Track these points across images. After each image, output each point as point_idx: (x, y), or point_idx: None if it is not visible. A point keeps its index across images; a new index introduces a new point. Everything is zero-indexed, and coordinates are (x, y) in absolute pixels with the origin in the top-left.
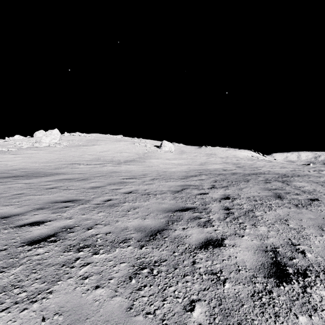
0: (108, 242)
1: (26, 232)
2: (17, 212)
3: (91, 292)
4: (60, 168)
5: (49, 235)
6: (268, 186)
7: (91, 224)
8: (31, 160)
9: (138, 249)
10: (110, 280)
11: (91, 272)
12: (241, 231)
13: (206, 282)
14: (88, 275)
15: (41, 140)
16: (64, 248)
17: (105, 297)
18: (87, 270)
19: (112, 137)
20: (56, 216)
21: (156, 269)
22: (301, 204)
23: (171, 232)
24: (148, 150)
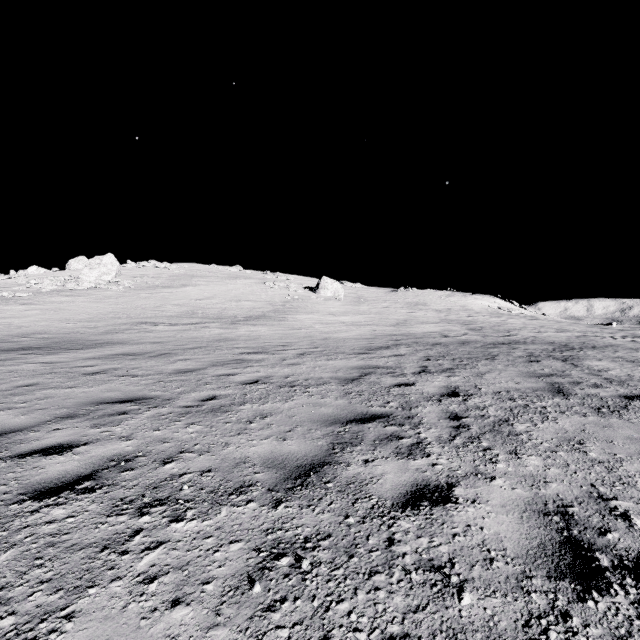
0: (206, 494)
1: (32, 470)
2: (19, 423)
3: (162, 615)
4: (115, 332)
5: (81, 477)
6: (535, 369)
7: (171, 452)
8: (59, 315)
9: (269, 509)
10: (205, 585)
11: (164, 566)
12: (488, 467)
13: (421, 590)
14: (156, 574)
15: (81, 277)
16: (109, 507)
17: (192, 630)
18: (156, 560)
19: (222, 270)
20: (100, 432)
21: (307, 559)
22: (608, 408)
23: (341, 470)
24: (292, 296)
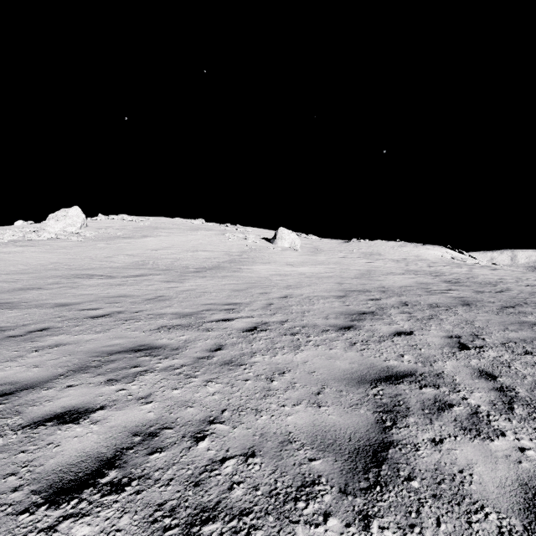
0: None
1: None
2: None
3: None
4: (31, 288)
5: None
6: None
7: None
8: None
9: None
10: None
11: None
12: None
13: None
14: None
15: (46, 228)
16: None
17: None
18: None
19: (185, 222)
20: None
21: None
22: None
23: None
24: (250, 246)
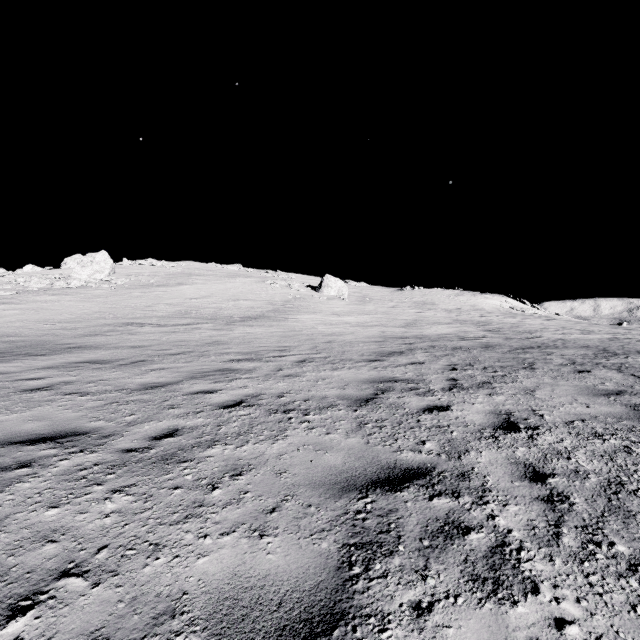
0: None
1: None
2: None
3: None
4: (94, 335)
5: None
6: (593, 383)
7: (44, 573)
8: (39, 315)
9: None
10: None
11: None
12: None
13: None
14: None
15: (72, 275)
16: None
17: None
18: None
19: (221, 268)
20: None
21: None
22: None
23: None
24: (294, 295)
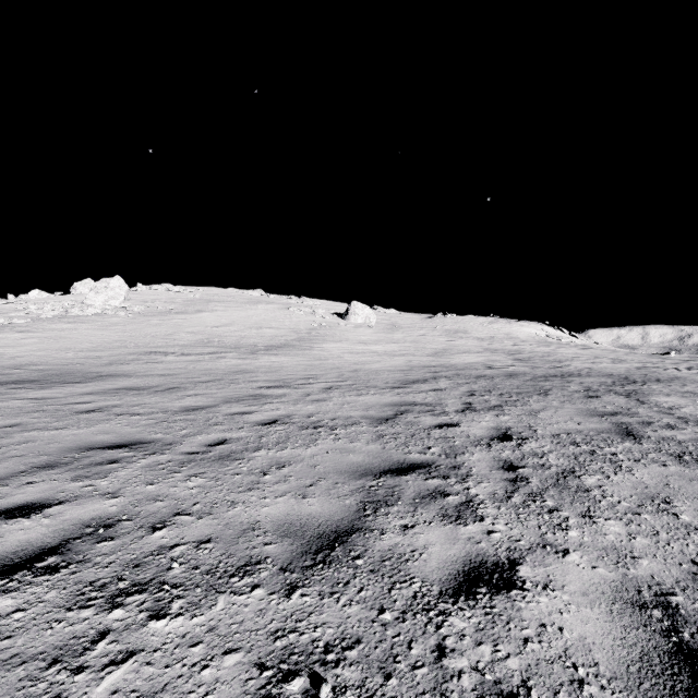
0: (201, 575)
1: None
2: None
3: None
4: (120, 364)
5: (45, 550)
6: (596, 406)
7: (163, 514)
8: (59, 344)
9: (280, 599)
10: None
11: (129, 693)
12: (558, 535)
13: None
14: None
15: (86, 302)
16: (73, 595)
17: None
18: (121, 682)
19: (242, 294)
20: (81, 487)
21: (328, 682)
22: (691, 455)
23: (373, 540)
24: (319, 323)
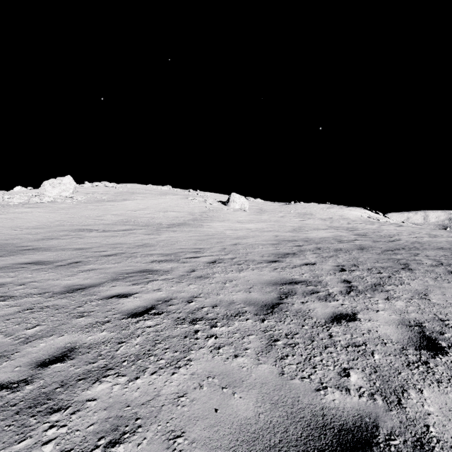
0: None
1: None
2: None
3: None
4: (50, 238)
5: None
6: None
7: None
8: (13, 223)
9: None
10: None
11: None
12: None
13: None
14: None
15: (45, 193)
16: None
17: None
18: None
19: (156, 188)
20: None
21: None
22: None
23: None
24: (208, 208)
